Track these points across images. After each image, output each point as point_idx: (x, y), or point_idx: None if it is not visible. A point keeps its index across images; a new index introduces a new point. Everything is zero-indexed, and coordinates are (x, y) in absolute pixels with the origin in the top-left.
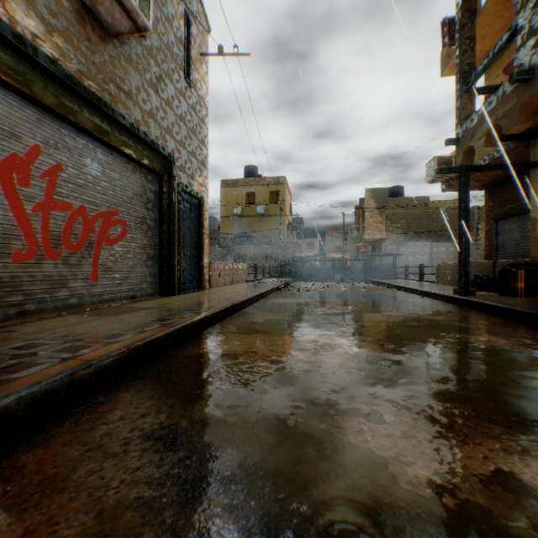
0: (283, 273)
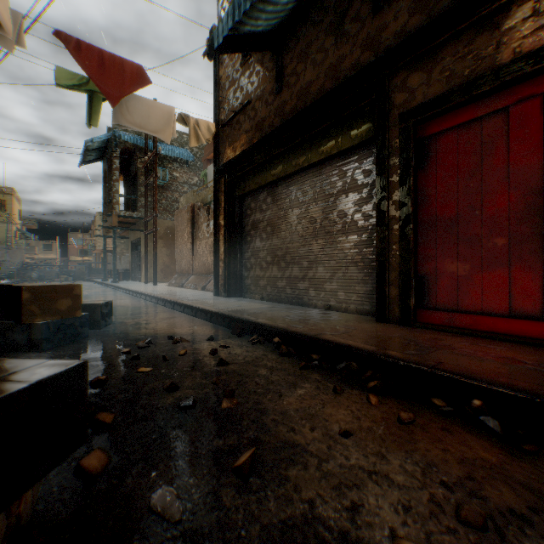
0: (14, 275)
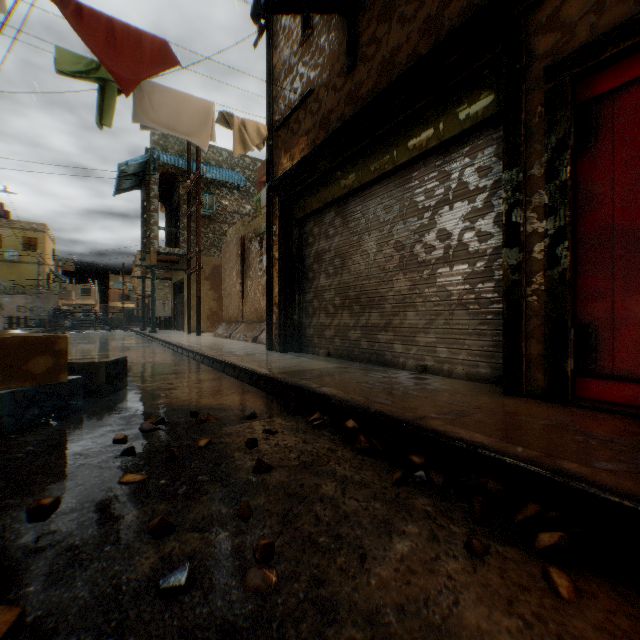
0: (45, 323)
